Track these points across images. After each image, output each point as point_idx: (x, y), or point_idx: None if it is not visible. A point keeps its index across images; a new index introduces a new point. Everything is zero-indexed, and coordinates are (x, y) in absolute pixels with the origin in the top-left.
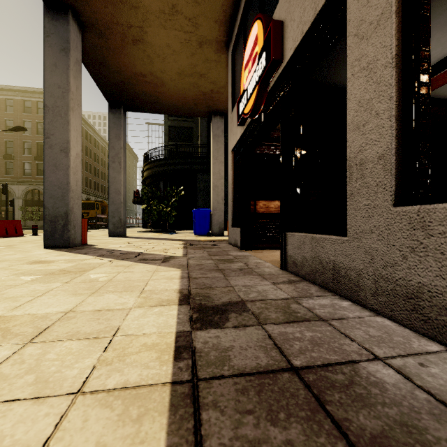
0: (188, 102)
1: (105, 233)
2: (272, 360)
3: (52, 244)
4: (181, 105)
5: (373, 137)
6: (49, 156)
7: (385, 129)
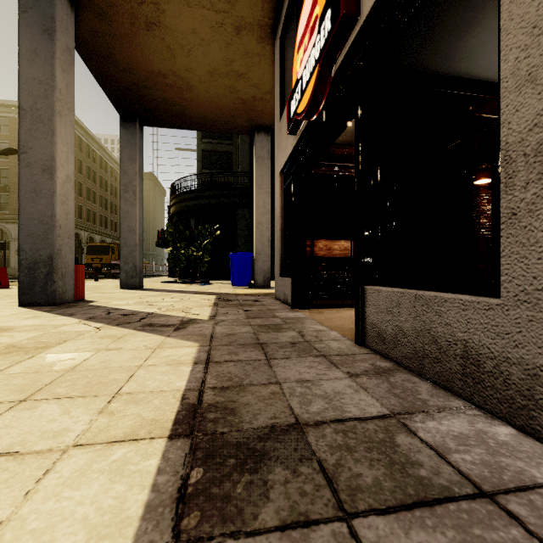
0: (223, 113)
1: (118, 284)
2: None
3: (30, 301)
4: (215, 118)
5: None
6: (26, 179)
7: None
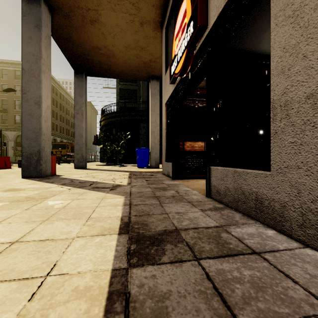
0: (132, 69)
1: (72, 166)
2: (216, 315)
3: (27, 175)
4: (128, 72)
5: (300, 79)
6: (25, 108)
7: (315, 69)
